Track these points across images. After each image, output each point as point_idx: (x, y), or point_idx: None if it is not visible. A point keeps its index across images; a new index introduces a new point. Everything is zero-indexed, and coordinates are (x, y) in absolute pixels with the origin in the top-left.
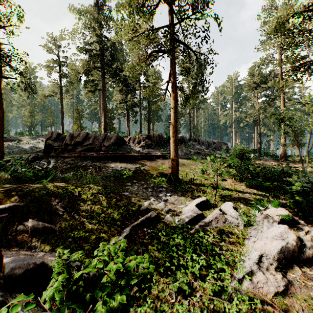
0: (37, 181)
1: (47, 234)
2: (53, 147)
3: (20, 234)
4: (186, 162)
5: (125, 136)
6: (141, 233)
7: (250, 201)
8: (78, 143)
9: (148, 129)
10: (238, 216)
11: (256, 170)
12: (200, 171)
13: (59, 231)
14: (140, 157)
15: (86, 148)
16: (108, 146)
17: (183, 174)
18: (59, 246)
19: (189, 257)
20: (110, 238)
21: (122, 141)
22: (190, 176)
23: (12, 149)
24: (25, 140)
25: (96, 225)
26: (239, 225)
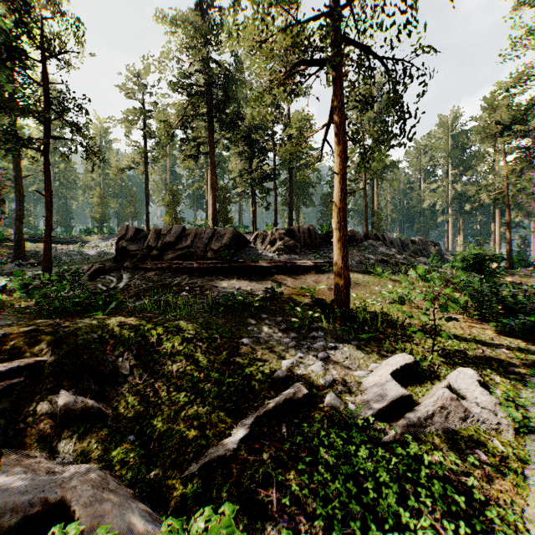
0: (86, 314)
1: (90, 423)
2: (128, 252)
3: (40, 419)
4: (362, 278)
5: (248, 233)
6: (275, 434)
7: (514, 366)
8: (169, 245)
9: (290, 219)
10: (496, 406)
11: (516, 297)
12: (392, 298)
13: (115, 417)
14: (274, 269)
15: (182, 254)
16: (218, 251)
17: (358, 304)
18: (109, 452)
19: (390, 519)
20: (209, 443)
21: (242, 241)
22: (371, 308)
23: (71, 256)
24: (92, 242)
25: (184, 408)
26: (501, 430)
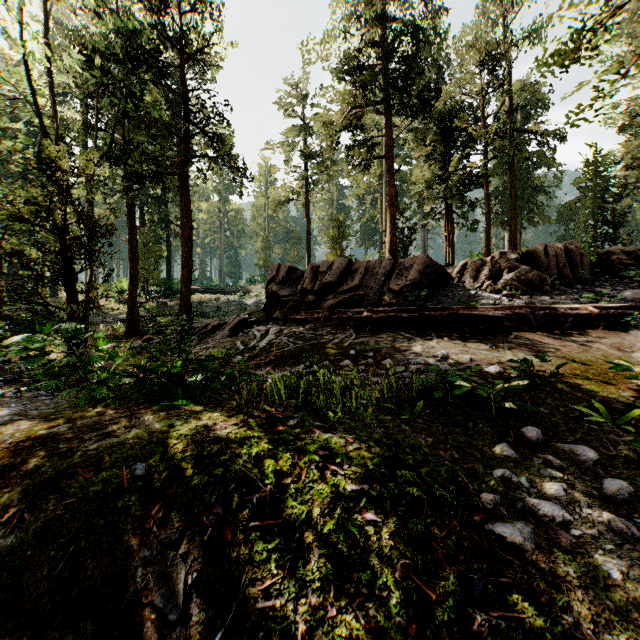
0: (157, 406)
1: None
2: (279, 298)
3: None
4: None
5: (445, 266)
6: None
7: None
8: (329, 287)
9: (511, 243)
10: None
11: None
12: None
13: None
14: (508, 321)
15: (346, 299)
16: (400, 292)
17: None
18: None
19: None
20: None
21: (439, 276)
22: None
23: (231, 307)
24: (255, 292)
25: None
26: None
